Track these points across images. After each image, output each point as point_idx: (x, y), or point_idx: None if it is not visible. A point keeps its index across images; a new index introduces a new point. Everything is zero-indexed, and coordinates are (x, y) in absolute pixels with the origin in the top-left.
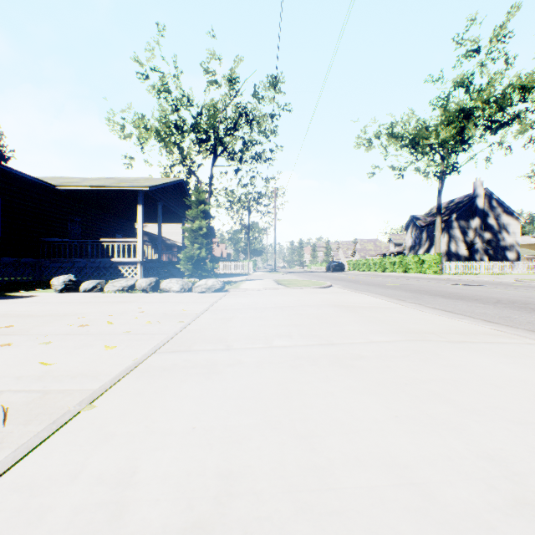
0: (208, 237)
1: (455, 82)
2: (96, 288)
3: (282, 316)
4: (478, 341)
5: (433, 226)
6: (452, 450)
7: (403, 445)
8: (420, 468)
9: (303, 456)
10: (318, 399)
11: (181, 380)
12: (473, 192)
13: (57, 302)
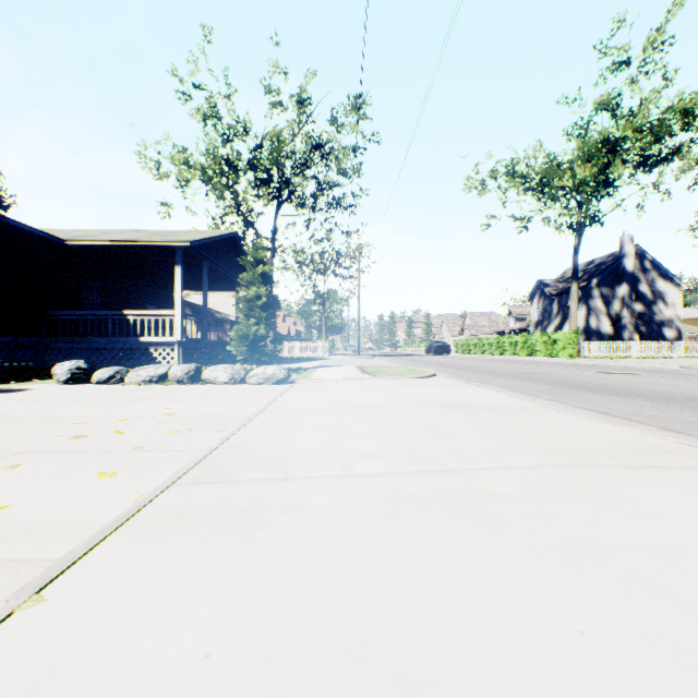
0: (269, 309)
1: (597, 104)
2: (114, 379)
3: (369, 421)
4: (669, 465)
5: (567, 295)
6: None
7: None
8: None
9: None
10: (434, 586)
11: (204, 541)
12: (620, 250)
13: (55, 398)
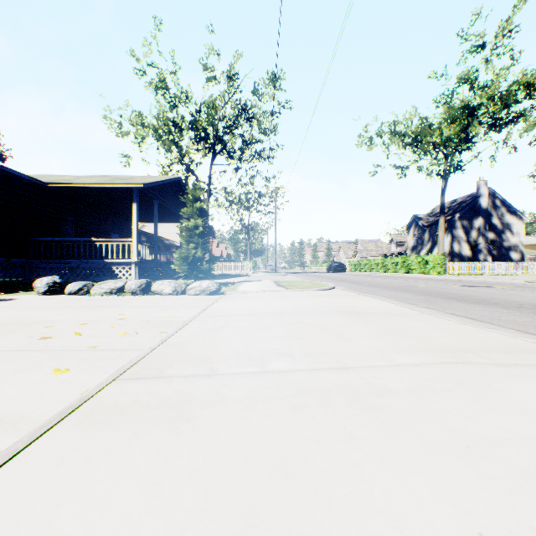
0: (204, 236)
1: (459, 78)
2: (82, 291)
3: (282, 325)
4: (532, 363)
5: (436, 226)
6: None
7: None
8: None
9: None
10: (337, 481)
11: (134, 433)
12: (476, 192)
13: (33, 306)
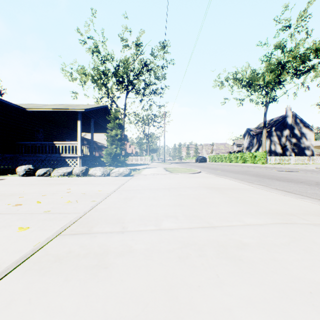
0: (121, 141)
1: (275, 45)
2: (46, 174)
3: (169, 196)
4: None
5: (260, 135)
6: None
7: None
8: None
9: None
10: None
11: (65, 279)
12: (285, 114)
13: (14, 184)
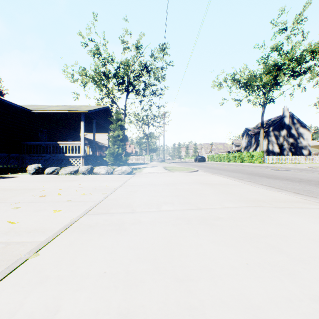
0: (123, 141)
1: (272, 48)
2: (54, 172)
3: (168, 190)
4: (294, 207)
5: (258, 135)
6: (291, 293)
7: (254, 288)
8: (269, 309)
9: (181, 297)
10: (192, 249)
11: (100, 235)
12: (282, 114)
13: (29, 180)
